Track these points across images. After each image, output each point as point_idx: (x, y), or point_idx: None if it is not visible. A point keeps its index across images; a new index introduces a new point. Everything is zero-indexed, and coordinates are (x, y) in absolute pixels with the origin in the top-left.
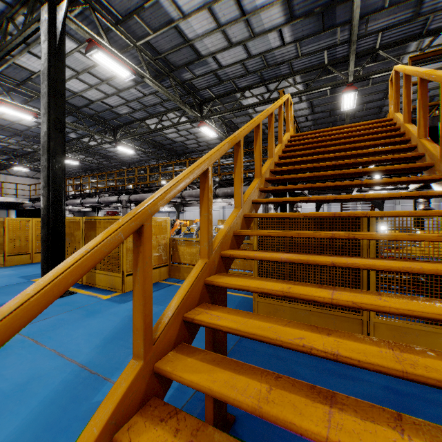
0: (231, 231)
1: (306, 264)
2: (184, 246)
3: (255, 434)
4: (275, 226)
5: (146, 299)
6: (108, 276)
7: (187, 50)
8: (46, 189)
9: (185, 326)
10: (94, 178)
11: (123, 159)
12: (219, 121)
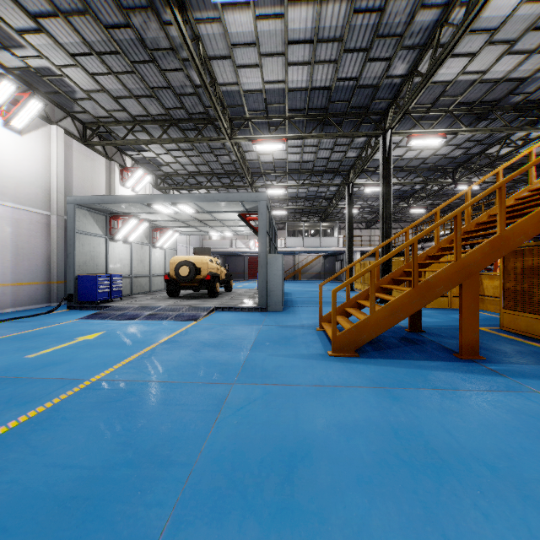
0: (425, 254)
1: (535, 283)
2: (487, 280)
3: (427, 334)
4: (514, 253)
5: (377, 268)
6: None
7: (502, 84)
8: (381, 241)
9: (392, 281)
10: None
11: (477, 193)
12: None
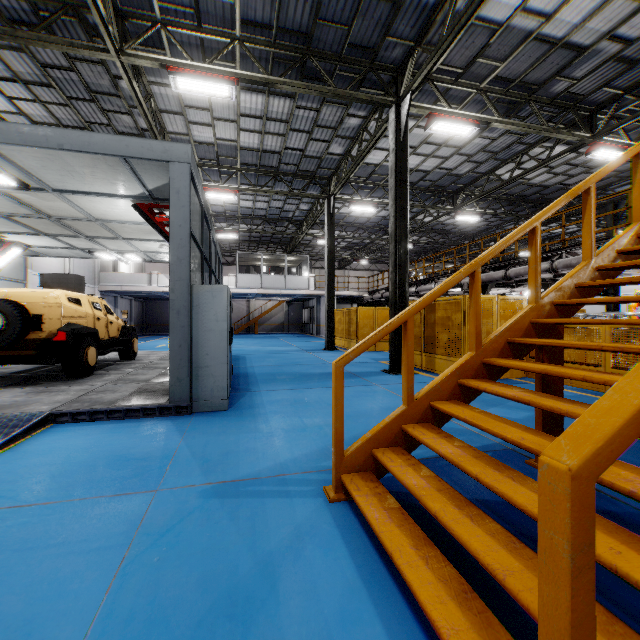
0: (570, 283)
1: None
2: None
3: None
4: None
5: (476, 316)
6: (448, 361)
7: (557, 54)
8: (393, 274)
9: (509, 347)
10: (429, 262)
11: (465, 231)
12: (639, 125)
